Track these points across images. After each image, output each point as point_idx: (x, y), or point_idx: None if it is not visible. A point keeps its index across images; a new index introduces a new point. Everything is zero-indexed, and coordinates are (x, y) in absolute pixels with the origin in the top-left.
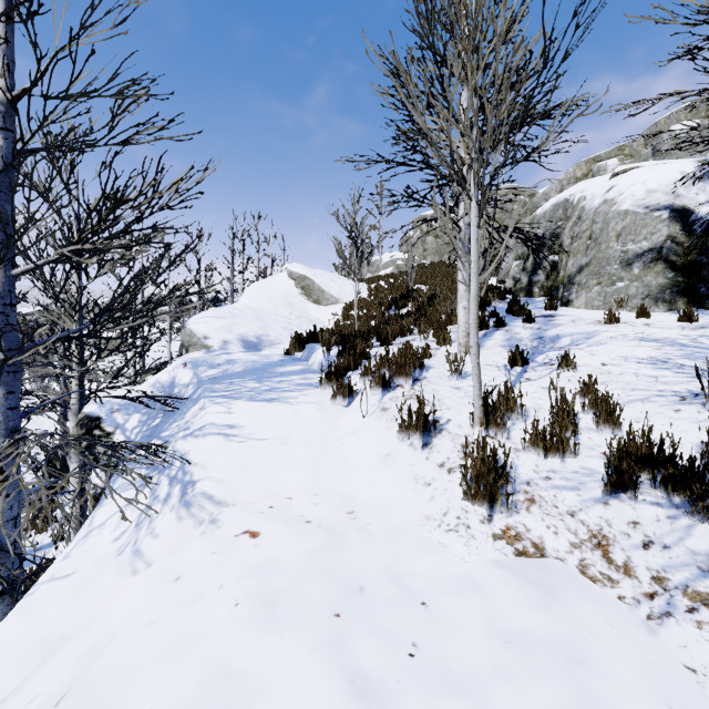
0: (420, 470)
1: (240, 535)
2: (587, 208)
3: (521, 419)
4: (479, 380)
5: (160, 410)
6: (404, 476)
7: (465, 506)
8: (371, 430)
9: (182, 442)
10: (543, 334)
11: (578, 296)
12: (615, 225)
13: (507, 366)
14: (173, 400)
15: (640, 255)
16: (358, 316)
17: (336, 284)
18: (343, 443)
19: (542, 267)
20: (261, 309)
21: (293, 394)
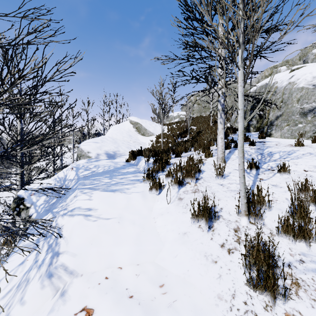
0: (208, 248)
1: (78, 314)
2: (279, 87)
3: (268, 209)
4: (244, 186)
5: (56, 194)
6: (197, 253)
7: (249, 291)
8: (173, 213)
9: (60, 218)
10: (262, 151)
11: (276, 131)
12: (296, 95)
13: (247, 170)
14: (62, 189)
15: (311, 110)
16: (163, 141)
17: (152, 126)
18: (156, 222)
19: (254, 117)
20: (116, 138)
21: (128, 187)
